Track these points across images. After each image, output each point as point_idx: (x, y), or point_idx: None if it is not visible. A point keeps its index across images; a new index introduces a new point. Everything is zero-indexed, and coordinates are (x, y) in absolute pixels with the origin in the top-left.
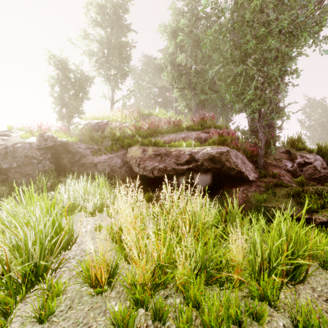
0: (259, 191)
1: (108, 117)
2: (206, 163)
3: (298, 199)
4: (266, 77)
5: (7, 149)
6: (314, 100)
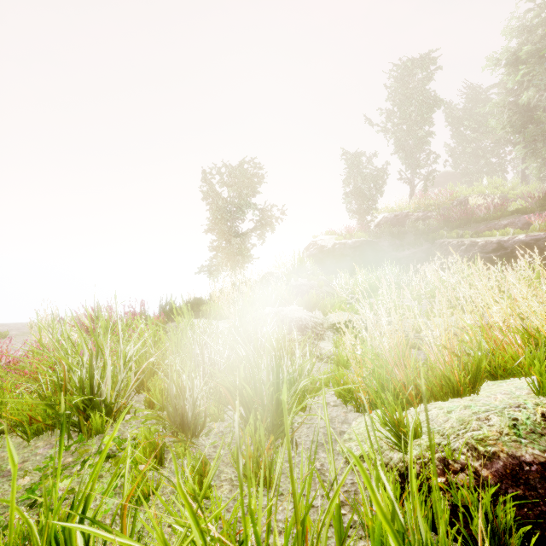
0: None
1: (407, 207)
2: (517, 250)
3: None
4: None
5: (329, 250)
6: None
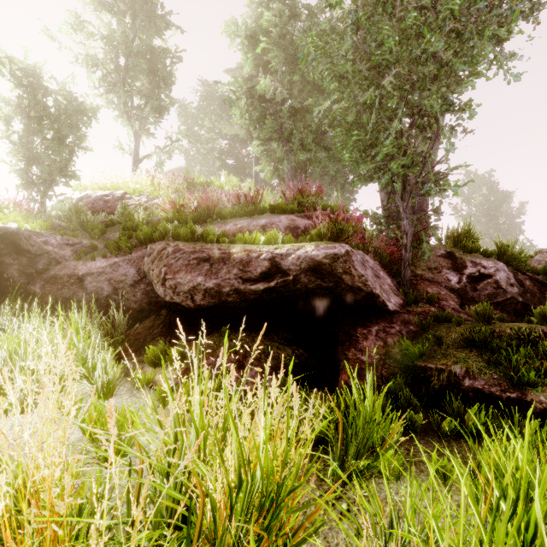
0: (408, 332)
1: (126, 186)
2: (304, 277)
3: (490, 354)
4: (416, 114)
5: None
6: (476, 174)
